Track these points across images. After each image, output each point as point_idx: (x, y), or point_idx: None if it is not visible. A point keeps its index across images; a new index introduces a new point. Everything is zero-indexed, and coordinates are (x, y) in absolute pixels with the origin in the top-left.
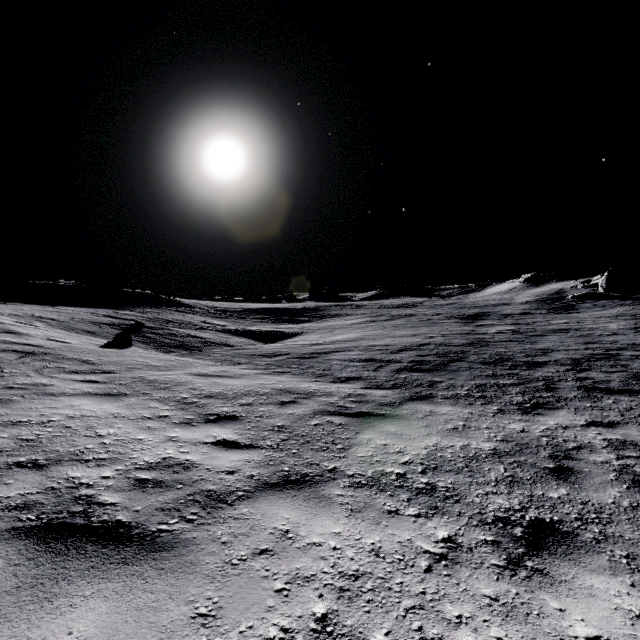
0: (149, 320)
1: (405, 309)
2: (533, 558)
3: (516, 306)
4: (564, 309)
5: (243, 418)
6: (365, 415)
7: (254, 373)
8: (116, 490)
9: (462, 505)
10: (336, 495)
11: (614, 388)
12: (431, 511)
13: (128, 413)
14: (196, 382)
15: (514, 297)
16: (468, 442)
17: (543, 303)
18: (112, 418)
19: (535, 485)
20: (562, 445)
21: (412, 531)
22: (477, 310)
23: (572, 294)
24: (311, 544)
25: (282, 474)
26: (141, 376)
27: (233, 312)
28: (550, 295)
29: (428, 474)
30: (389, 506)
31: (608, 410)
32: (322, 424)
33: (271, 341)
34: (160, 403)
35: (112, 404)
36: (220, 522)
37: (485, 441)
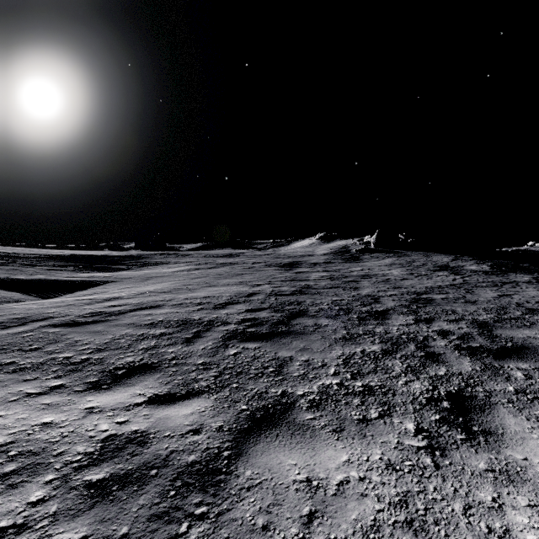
0: None
1: (229, 258)
2: None
3: (319, 257)
4: (353, 259)
5: None
6: None
7: None
8: None
9: None
10: None
11: (490, 347)
12: None
13: None
14: None
15: (315, 250)
16: None
17: (337, 255)
18: None
19: None
20: None
21: None
22: (290, 259)
23: (354, 248)
24: None
25: None
26: None
27: (23, 258)
28: (340, 249)
29: None
30: None
31: None
32: None
33: (53, 295)
34: None
35: None
36: None
37: None
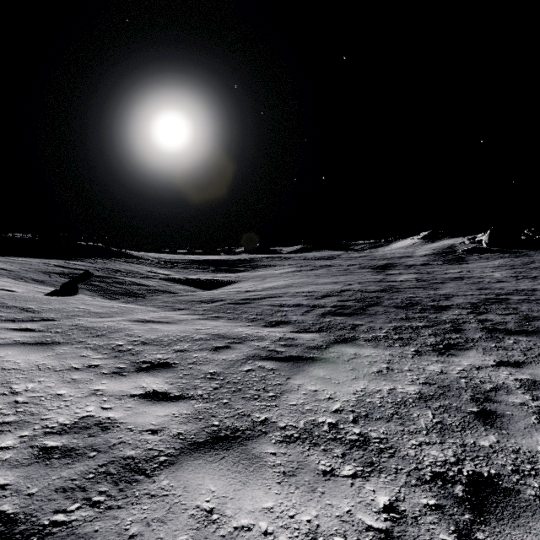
0: (98, 270)
1: (326, 260)
2: (482, 527)
3: (417, 258)
4: (456, 261)
5: (176, 365)
6: (295, 359)
7: (192, 318)
8: (12, 465)
9: (398, 459)
10: (267, 454)
11: (511, 329)
12: (367, 469)
13: (55, 364)
14: (134, 328)
15: (415, 251)
16: (394, 386)
17: (439, 256)
18: (35, 370)
19: (465, 432)
20: (480, 387)
21: (351, 498)
22: (386, 261)
23: (461, 248)
24: (238, 529)
25: (211, 430)
26: (80, 323)
27: (177, 263)
28: (444, 249)
29: (360, 423)
30: (324, 465)
31: (511, 350)
32: (254, 370)
33: (210, 288)
34: (93, 351)
35: (40, 354)
36: (132, 503)
37: (409, 384)
